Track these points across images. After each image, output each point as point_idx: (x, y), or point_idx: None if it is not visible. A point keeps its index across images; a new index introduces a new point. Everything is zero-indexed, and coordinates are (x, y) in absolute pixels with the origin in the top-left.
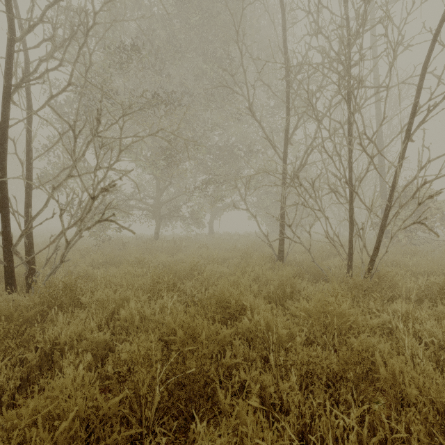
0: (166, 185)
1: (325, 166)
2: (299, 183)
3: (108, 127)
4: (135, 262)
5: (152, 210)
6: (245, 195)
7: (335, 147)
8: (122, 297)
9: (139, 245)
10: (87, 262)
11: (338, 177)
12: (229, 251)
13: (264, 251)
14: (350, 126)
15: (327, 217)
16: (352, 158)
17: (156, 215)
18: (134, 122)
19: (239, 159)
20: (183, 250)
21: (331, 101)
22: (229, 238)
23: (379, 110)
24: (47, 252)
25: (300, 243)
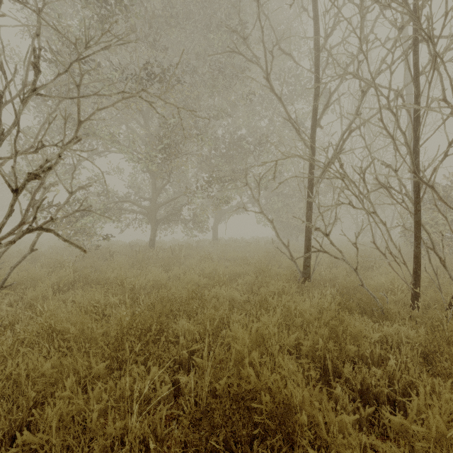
0: (163, 185)
1: (371, 153)
2: (343, 174)
3: (52, 79)
4: (116, 281)
5: (147, 213)
6: (259, 194)
7: (397, 120)
8: (59, 367)
9: (131, 254)
10: (53, 282)
11: (392, 167)
12: (237, 262)
13: (279, 262)
14: (417, 91)
15: (384, 223)
16: (419, 138)
17: (151, 219)
18: (122, 106)
19: (247, 155)
20: (183, 261)
21: (393, 53)
22: (235, 245)
23: (410, 98)
24: (5, 267)
25: (342, 259)
